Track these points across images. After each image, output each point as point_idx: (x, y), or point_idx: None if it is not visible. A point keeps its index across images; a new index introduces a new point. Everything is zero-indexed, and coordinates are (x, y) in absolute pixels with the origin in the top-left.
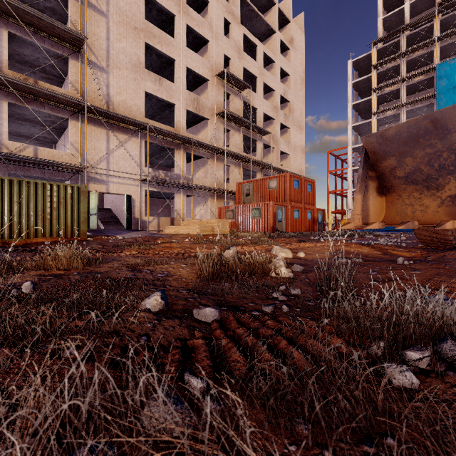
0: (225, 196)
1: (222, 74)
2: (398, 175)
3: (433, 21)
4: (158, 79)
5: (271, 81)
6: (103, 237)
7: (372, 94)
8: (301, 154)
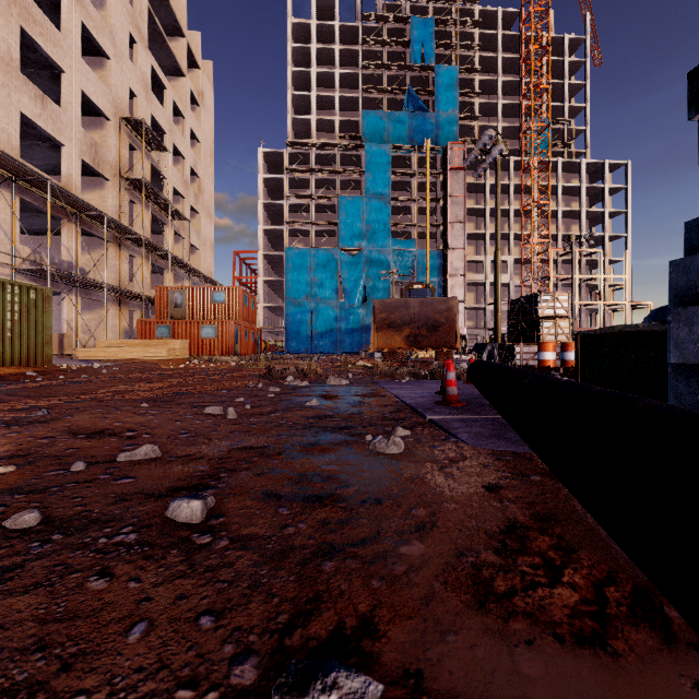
0: (143, 304)
1: (134, 121)
2: (386, 322)
3: (336, 152)
4: (40, 96)
5: (182, 144)
6: (64, 365)
7: (285, 199)
8: (211, 251)
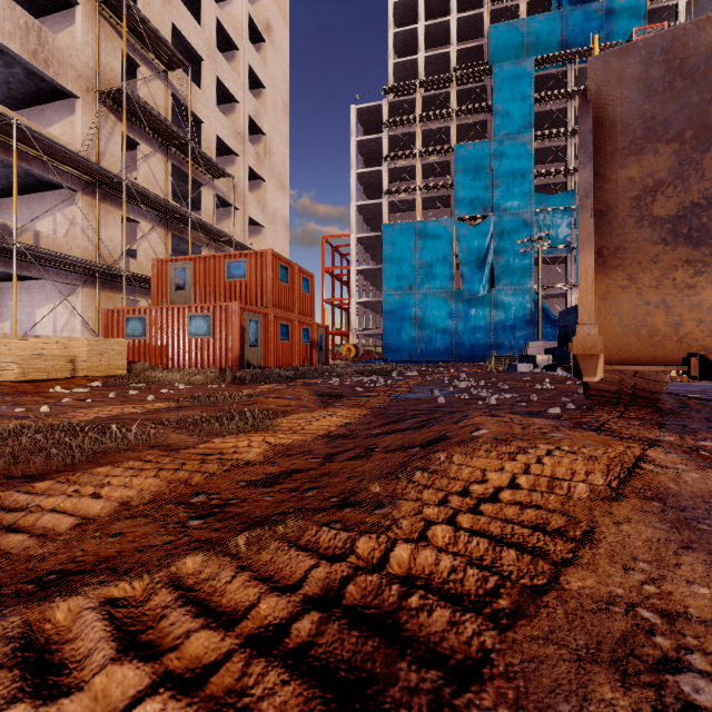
0: (124, 285)
1: (117, 4)
2: (656, 213)
3: (450, 89)
4: None
5: (232, 82)
6: None
7: (383, 164)
8: (284, 231)
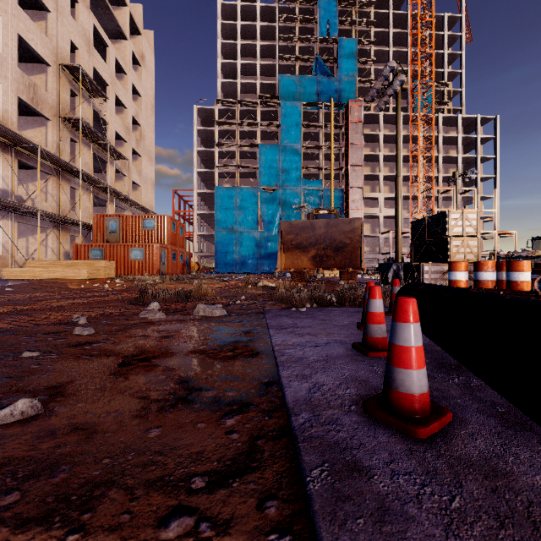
0: (80, 229)
1: (73, 68)
2: (293, 244)
3: (257, 108)
4: None
5: (124, 96)
6: None
7: (215, 147)
8: (151, 188)
